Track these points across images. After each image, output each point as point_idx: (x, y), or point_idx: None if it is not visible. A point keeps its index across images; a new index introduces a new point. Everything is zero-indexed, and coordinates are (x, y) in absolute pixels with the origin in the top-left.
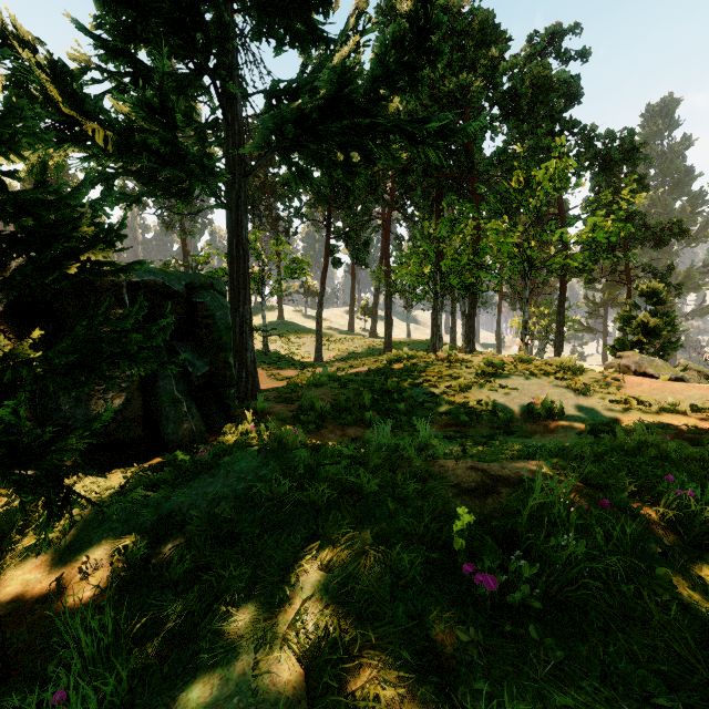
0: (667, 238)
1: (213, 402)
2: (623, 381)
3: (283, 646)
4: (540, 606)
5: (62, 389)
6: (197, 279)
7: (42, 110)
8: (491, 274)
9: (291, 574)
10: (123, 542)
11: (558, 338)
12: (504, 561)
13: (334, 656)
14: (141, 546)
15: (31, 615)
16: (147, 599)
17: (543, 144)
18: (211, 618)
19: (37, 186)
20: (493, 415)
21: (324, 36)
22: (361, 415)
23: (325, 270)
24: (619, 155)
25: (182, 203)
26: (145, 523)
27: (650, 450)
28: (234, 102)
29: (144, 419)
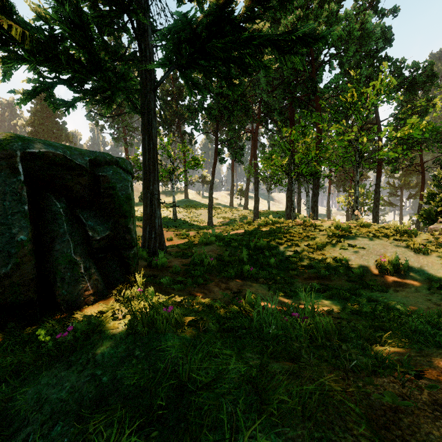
0: None
1: (114, 261)
2: None
3: None
4: None
5: None
6: (102, 157)
7: None
8: (331, 163)
9: None
10: None
11: (375, 209)
12: None
13: None
14: None
15: None
16: None
17: (366, 73)
18: None
19: None
20: (347, 270)
21: None
22: (240, 269)
23: (214, 165)
24: (422, 79)
25: (107, 108)
26: None
27: None
28: (146, 35)
29: (37, 281)
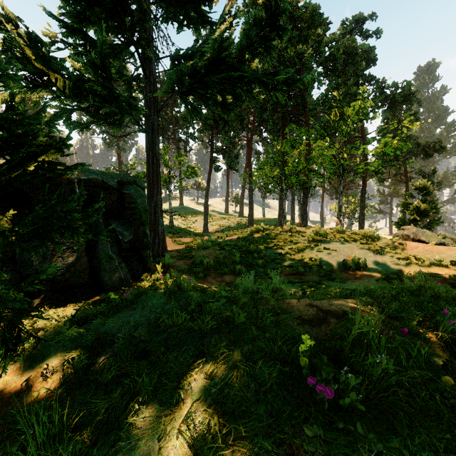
0: (432, 152)
1: (135, 259)
2: (405, 245)
3: (178, 435)
4: (364, 409)
5: (25, 251)
6: (125, 178)
7: (23, 66)
8: (317, 175)
9: (185, 381)
10: (72, 354)
11: (361, 217)
12: (336, 374)
13: (214, 445)
14: (83, 358)
15: (7, 406)
16: (85, 397)
17: (351, 91)
18: (128, 413)
19: (7, 109)
20: (320, 268)
21: (209, 20)
22: (233, 268)
23: (209, 173)
24: (401, 98)
25: (116, 128)
26: (87, 341)
27: (428, 291)
28: (150, 63)
29: (89, 270)
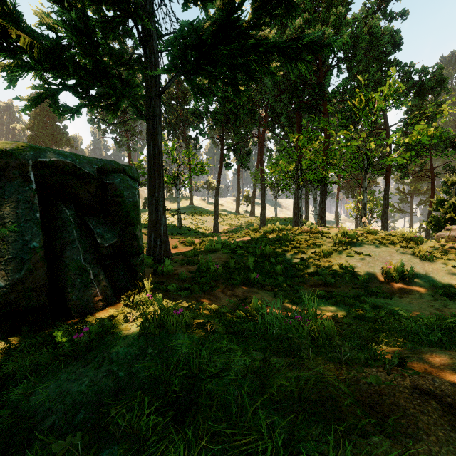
0: None
1: (122, 268)
2: None
3: None
4: None
5: None
6: (110, 165)
7: None
8: (339, 170)
9: None
10: None
11: (384, 216)
12: None
13: None
14: None
15: None
16: None
17: (375, 78)
18: None
19: None
20: (353, 277)
21: None
22: (247, 276)
23: (220, 171)
24: (431, 84)
25: (112, 114)
26: None
27: None
28: (151, 40)
29: (49, 287)
